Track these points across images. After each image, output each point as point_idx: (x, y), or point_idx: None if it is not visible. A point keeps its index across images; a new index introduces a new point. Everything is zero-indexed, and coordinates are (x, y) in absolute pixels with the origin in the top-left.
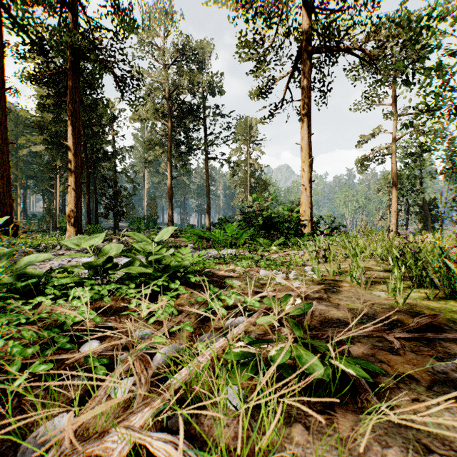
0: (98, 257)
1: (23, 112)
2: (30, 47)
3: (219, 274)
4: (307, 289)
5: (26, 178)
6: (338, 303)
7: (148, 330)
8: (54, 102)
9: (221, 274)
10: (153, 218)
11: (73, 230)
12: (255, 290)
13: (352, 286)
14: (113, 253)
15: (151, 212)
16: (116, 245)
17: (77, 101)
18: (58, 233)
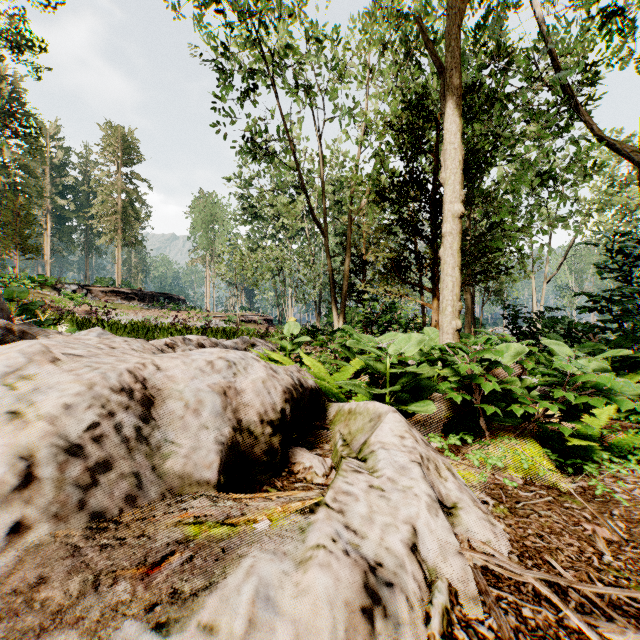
0: None
1: None
2: None
3: None
4: None
5: None
6: None
7: None
8: None
9: None
10: None
11: None
12: None
13: None
14: None
15: None
16: None
17: None
18: None
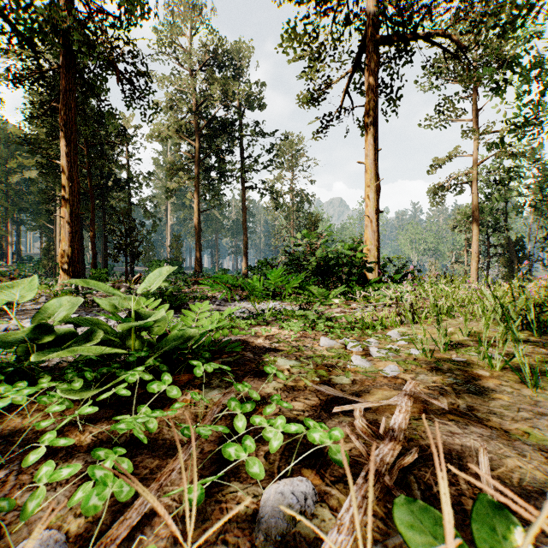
0: (32, 323)
1: (14, 128)
2: (11, 37)
3: (255, 344)
4: (417, 384)
5: (20, 211)
6: (505, 430)
7: (52, 541)
8: (45, 110)
9: (257, 344)
10: (177, 261)
11: (68, 276)
12: (318, 382)
13: (497, 377)
14: (62, 316)
15: (174, 254)
16: (73, 300)
17: (73, 108)
18: (53, 280)
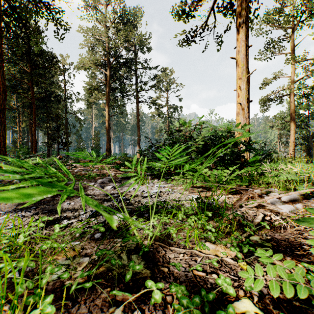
0: None
1: None
2: None
3: None
4: None
5: None
6: None
7: None
8: None
9: None
10: (96, 148)
11: None
12: None
13: None
14: None
15: (95, 144)
16: None
17: None
18: None
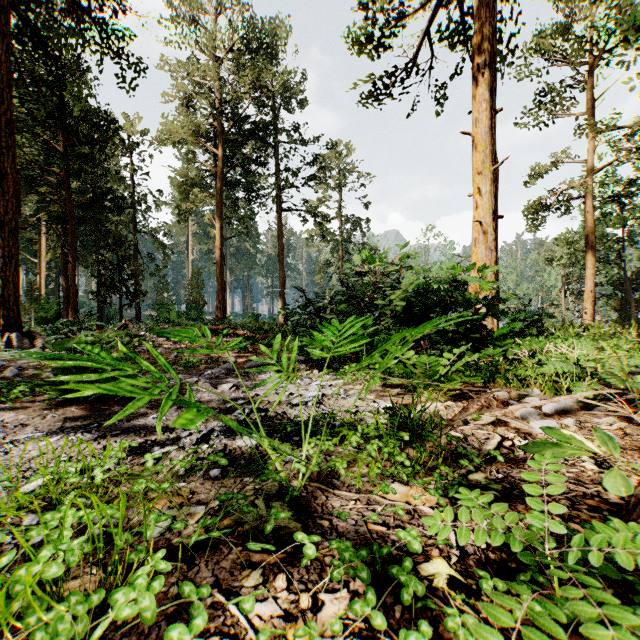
0: None
1: None
2: None
3: None
4: None
5: None
6: None
7: None
8: None
9: None
10: (197, 303)
11: None
12: None
13: None
14: None
15: (193, 295)
16: None
17: (7, 63)
18: None
